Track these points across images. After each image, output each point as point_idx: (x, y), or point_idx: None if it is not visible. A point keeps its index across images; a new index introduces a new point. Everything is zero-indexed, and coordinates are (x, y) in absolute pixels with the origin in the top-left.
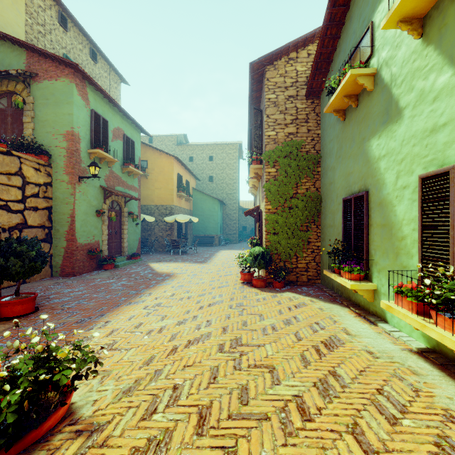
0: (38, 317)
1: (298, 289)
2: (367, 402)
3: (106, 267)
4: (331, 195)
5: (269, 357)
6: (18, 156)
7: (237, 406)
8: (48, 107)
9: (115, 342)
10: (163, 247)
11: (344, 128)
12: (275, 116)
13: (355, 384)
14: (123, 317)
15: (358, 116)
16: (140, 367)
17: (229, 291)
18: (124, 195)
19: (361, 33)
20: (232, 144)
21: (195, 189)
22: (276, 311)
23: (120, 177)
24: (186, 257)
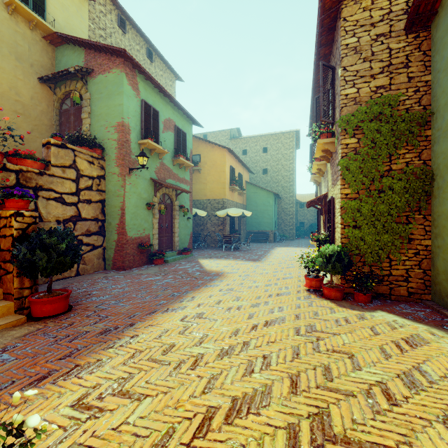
0: (67, 319)
1: (395, 307)
2: None
3: (156, 262)
4: None
5: None
6: (73, 149)
7: None
8: (102, 101)
9: (130, 377)
10: (215, 242)
11: None
12: (356, 66)
13: None
14: (153, 331)
15: None
16: None
17: (292, 302)
18: (173, 187)
19: None
20: (288, 133)
21: (249, 182)
22: (375, 348)
23: (171, 169)
24: (238, 253)
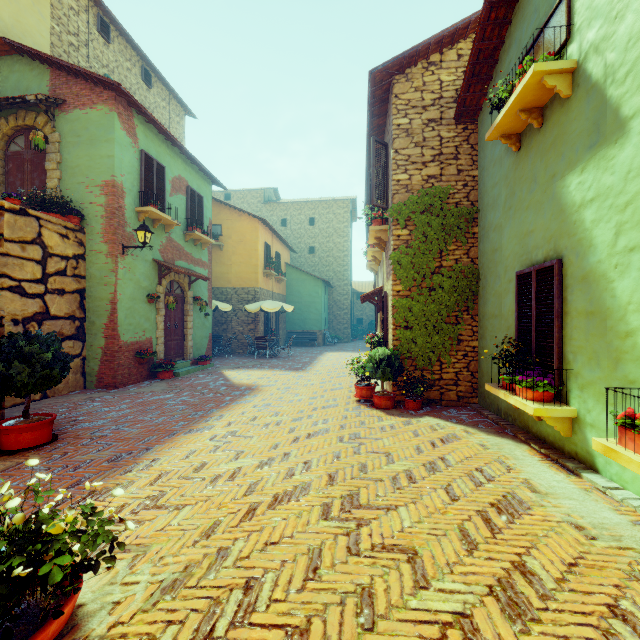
0: (55, 450)
1: (443, 412)
2: (595, 634)
3: (162, 376)
4: (496, 268)
5: (406, 532)
6: (37, 217)
7: (355, 632)
8: (80, 147)
9: (162, 494)
10: (243, 347)
11: (518, 163)
12: (407, 150)
13: (564, 594)
14: (178, 453)
15: (543, 142)
16: (195, 541)
17: (339, 413)
18: (187, 272)
19: (549, 9)
20: (341, 201)
21: (290, 265)
22: (411, 447)
23: (182, 247)
24: (276, 361)
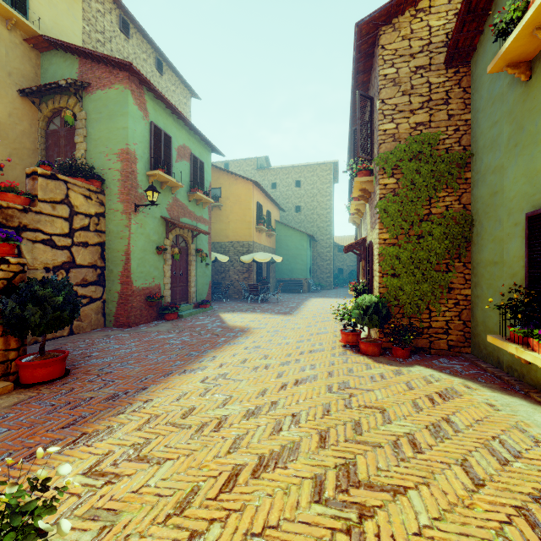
0: (64, 385)
1: (434, 362)
2: None
3: (168, 317)
4: (495, 212)
5: (427, 536)
6: (65, 181)
7: None
8: (101, 122)
9: (147, 442)
10: (239, 292)
11: (528, 93)
12: (394, 100)
13: None
14: (170, 394)
15: None
16: (167, 515)
17: (326, 358)
18: (189, 227)
19: None
20: (324, 164)
21: (279, 222)
22: (408, 402)
23: (186, 206)
24: (267, 306)
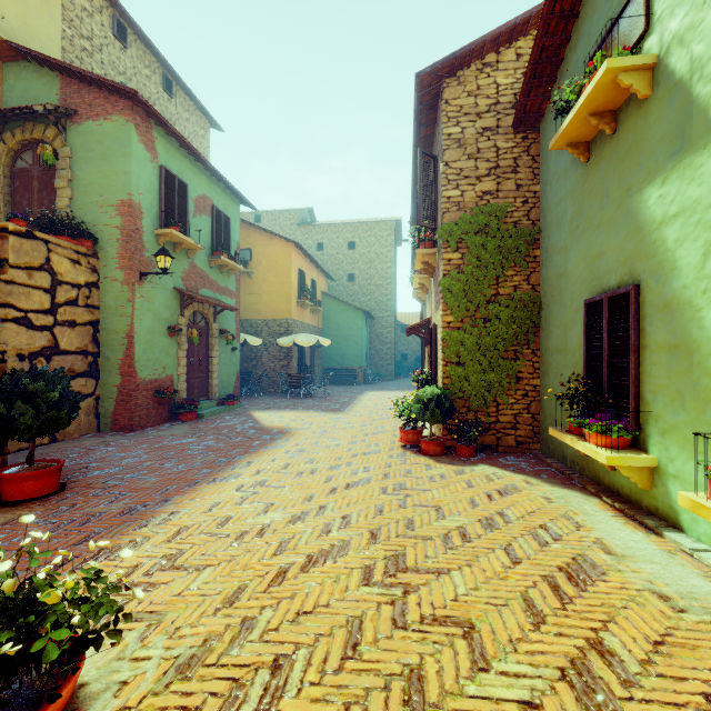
0: (63, 501)
1: (500, 460)
2: None
3: (184, 418)
4: (561, 296)
5: (461, 601)
6: (45, 240)
7: None
8: (93, 163)
9: (181, 553)
10: (275, 385)
11: (587, 175)
12: (459, 163)
13: (651, 679)
14: (200, 505)
15: (617, 150)
16: (216, 609)
17: (382, 460)
18: (212, 302)
19: None
20: (384, 222)
21: (327, 294)
22: (465, 500)
23: (207, 274)
24: (311, 401)
